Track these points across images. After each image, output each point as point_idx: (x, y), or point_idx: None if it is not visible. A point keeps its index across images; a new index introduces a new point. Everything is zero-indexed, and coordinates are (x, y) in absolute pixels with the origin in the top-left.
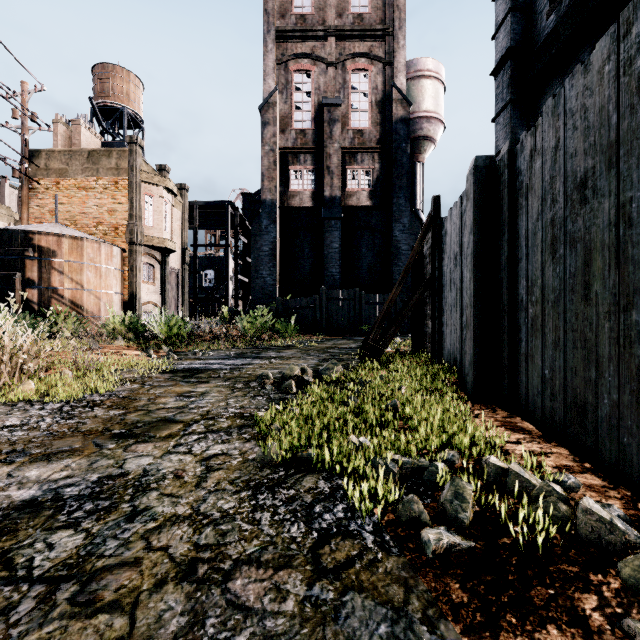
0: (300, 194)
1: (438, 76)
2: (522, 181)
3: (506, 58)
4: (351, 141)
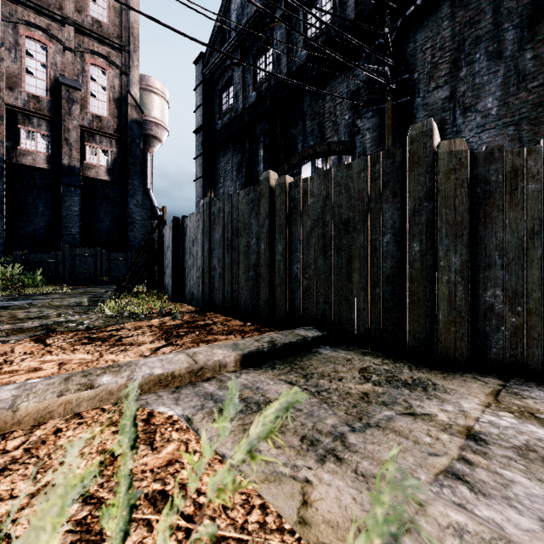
0: (33, 154)
1: (164, 96)
2: (185, 231)
3: (201, 129)
4: (90, 122)
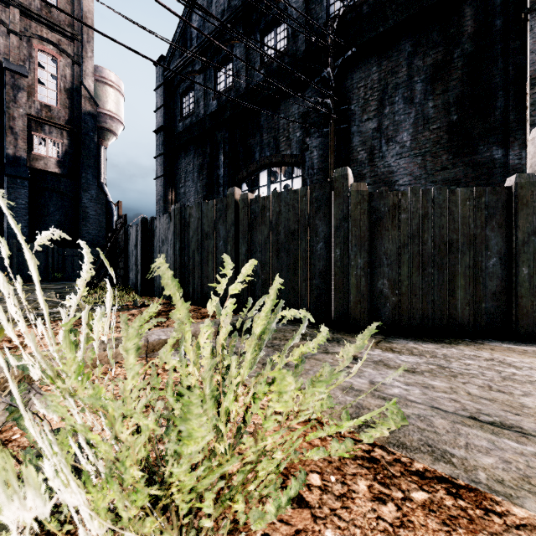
0: None
1: (119, 89)
2: (154, 231)
3: (161, 129)
4: (38, 111)
